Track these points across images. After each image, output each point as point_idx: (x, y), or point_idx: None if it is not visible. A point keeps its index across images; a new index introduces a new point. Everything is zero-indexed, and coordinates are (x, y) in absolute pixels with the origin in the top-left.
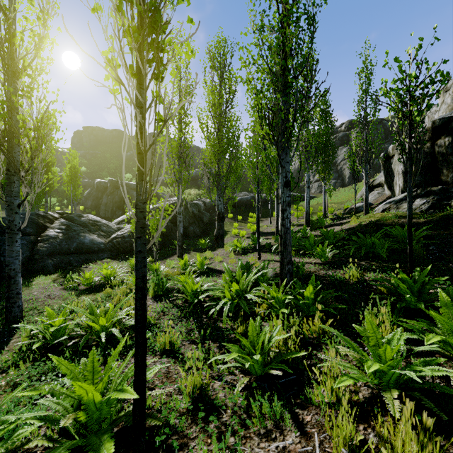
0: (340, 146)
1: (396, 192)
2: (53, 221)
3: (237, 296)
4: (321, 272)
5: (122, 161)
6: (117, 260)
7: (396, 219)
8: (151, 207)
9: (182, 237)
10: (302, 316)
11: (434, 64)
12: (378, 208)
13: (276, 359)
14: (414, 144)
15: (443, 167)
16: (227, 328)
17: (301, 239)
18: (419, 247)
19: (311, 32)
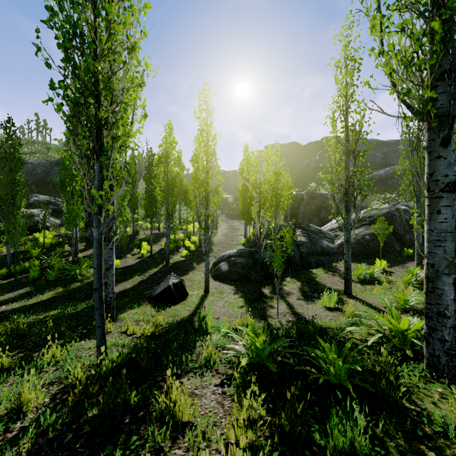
0: None
1: None
2: (294, 230)
3: None
4: None
5: (300, 171)
6: (353, 262)
7: None
8: (361, 216)
9: (399, 245)
10: None
11: None
12: None
13: None
14: None
15: None
16: None
17: None
18: None
19: None
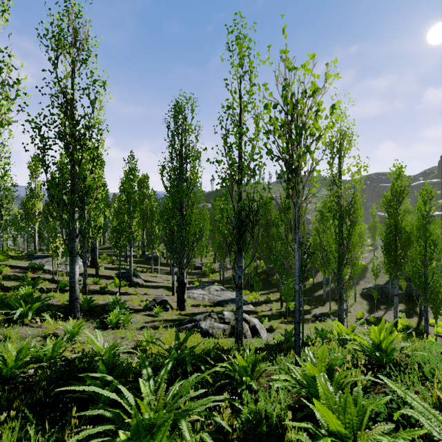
0: None
1: None
2: None
3: None
4: None
5: None
6: None
7: None
8: None
9: None
10: None
11: None
12: None
13: None
14: None
15: None
16: None
17: None
18: None
19: None
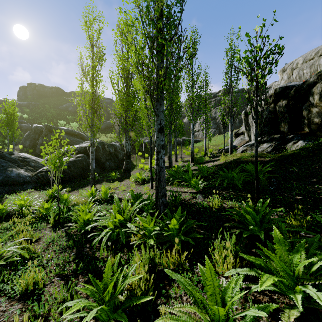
0: (218, 106)
1: (251, 138)
2: None
3: (121, 225)
4: (193, 201)
5: (59, 111)
6: (39, 191)
7: (250, 157)
8: (75, 146)
9: (100, 170)
10: (166, 246)
11: (274, 40)
12: (239, 149)
13: (125, 303)
14: (259, 101)
15: (281, 121)
16: (103, 258)
17: (185, 172)
18: (264, 180)
19: (180, 3)
